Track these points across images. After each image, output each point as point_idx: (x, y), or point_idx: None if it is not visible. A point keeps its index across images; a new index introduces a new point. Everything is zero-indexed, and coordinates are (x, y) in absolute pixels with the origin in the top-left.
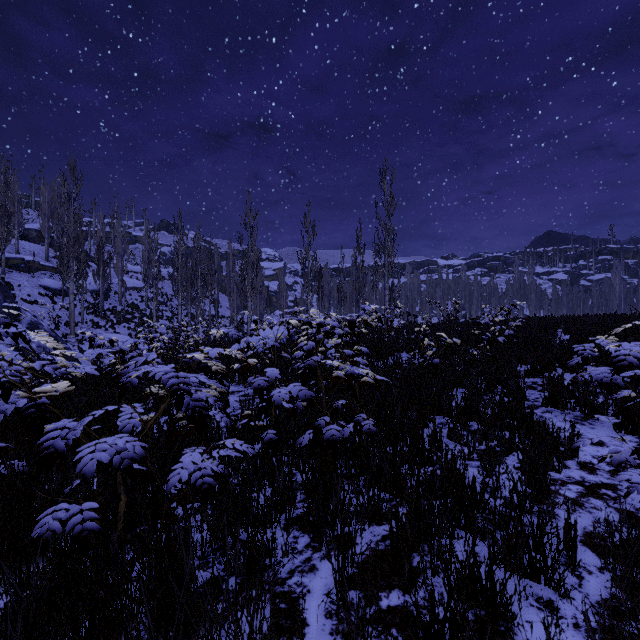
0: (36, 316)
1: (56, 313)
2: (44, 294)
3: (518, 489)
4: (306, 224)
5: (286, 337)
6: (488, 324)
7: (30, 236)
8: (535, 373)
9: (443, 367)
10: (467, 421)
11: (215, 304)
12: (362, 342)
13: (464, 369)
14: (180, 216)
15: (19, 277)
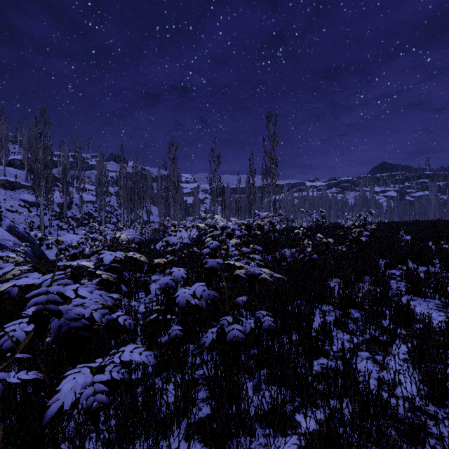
0: (13, 221)
1: (31, 219)
2: (23, 205)
3: (421, 392)
4: (213, 155)
5: (197, 237)
6: (347, 227)
7: (15, 164)
8: (392, 266)
9: (320, 261)
10: (348, 310)
11: (147, 213)
12: (254, 241)
13: (338, 263)
14: (122, 149)
15: (5, 193)
